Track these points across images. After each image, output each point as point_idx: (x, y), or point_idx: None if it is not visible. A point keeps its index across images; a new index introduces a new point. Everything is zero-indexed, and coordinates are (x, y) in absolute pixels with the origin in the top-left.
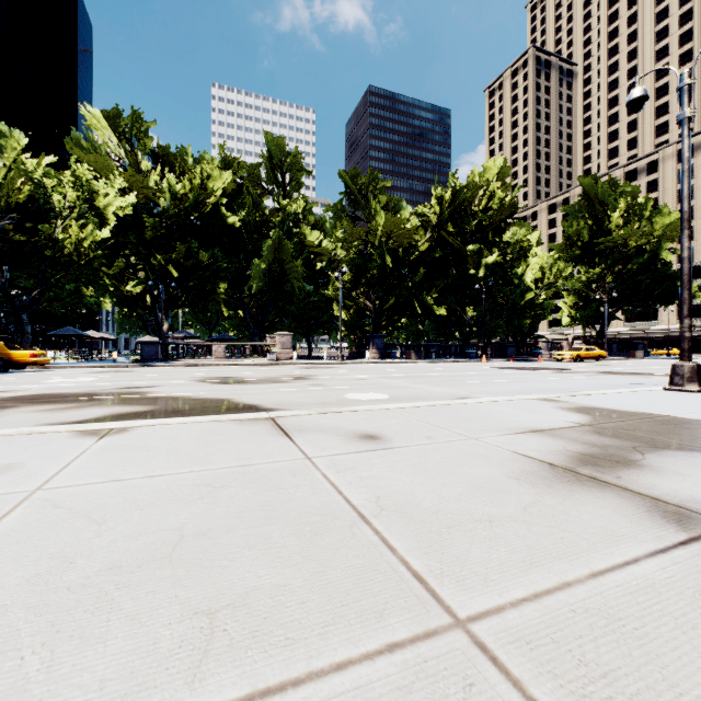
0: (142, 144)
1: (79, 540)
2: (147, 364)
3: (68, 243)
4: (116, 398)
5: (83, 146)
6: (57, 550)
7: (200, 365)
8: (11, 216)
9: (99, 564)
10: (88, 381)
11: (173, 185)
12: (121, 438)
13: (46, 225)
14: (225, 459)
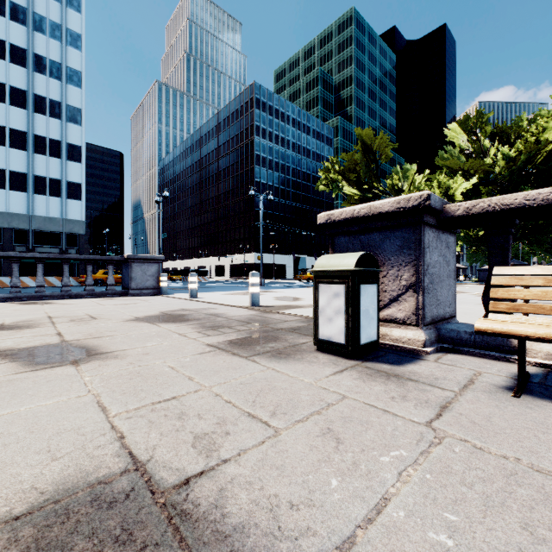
0: (483, 132)
1: None
2: (478, 283)
3: None
4: None
5: (444, 156)
6: None
7: None
8: None
9: None
10: None
11: (506, 152)
12: None
13: None
14: None
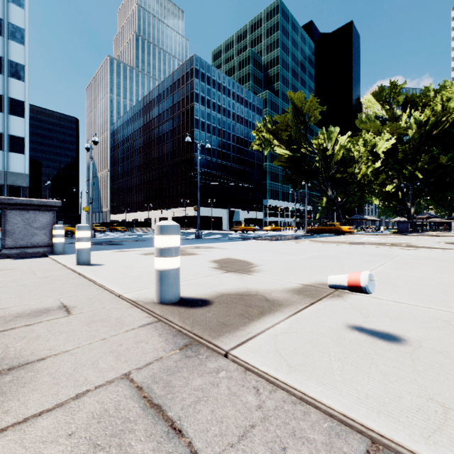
0: (396, 101)
1: (418, 257)
2: (402, 234)
3: (359, 174)
4: (398, 245)
5: (364, 120)
6: (415, 257)
7: (441, 236)
8: (334, 167)
9: (424, 258)
10: (378, 240)
11: (417, 118)
12: (414, 250)
13: (351, 168)
14: (453, 256)
